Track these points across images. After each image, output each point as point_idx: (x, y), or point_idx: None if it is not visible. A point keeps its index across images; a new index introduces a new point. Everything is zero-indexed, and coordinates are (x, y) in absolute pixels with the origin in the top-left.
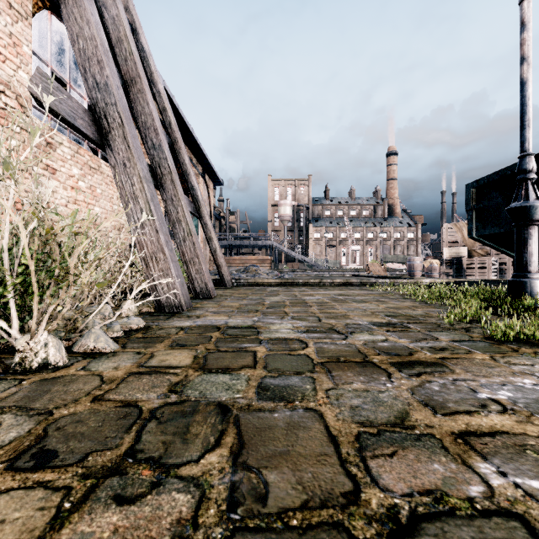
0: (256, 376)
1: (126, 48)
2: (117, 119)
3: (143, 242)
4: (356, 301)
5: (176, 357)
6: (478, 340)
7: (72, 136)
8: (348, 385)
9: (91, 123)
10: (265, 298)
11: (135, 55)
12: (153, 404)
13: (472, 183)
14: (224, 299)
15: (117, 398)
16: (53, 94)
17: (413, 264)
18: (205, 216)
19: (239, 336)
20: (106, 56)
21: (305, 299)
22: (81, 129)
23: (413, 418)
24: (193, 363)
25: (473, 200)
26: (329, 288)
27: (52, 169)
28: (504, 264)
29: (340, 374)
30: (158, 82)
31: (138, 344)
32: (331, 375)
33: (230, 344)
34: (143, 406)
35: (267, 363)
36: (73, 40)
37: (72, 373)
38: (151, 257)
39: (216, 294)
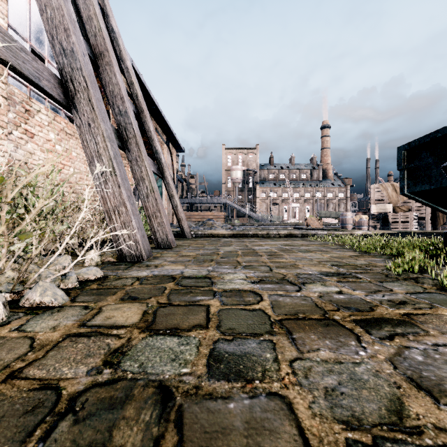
0: (208, 339)
1: (96, 25)
2: (82, 82)
3: (106, 197)
4: (301, 250)
5: (124, 313)
6: (434, 292)
7: (49, 105)
8: (314, 353)
9: (57, 85)
10: (220, 248)
11: (103, 31)
12: (78, 385)
13: (404, 145)
14: (183, 249)
15: (37, 375)
16: (16, 54)
17: (346, 218)
18: (168, 176)
19: (193, 287)
20: (73, 25)
21: (255, 249)
22: (45, 89)
23: (411, 411)
24: (140, 321)
25: (405, 161)
26: (275, 239)
27: (30, 134)
28: (422, 218)
29: (302, 336)
30: (126, 59)
31: (89, 297)
32: (292, 337)
33: (183, 296)
34: (64, 388)
35: (220, 321)
36: (42, 9)
37: (2, 335)
38: (113, 210)
39: (176, 244)
